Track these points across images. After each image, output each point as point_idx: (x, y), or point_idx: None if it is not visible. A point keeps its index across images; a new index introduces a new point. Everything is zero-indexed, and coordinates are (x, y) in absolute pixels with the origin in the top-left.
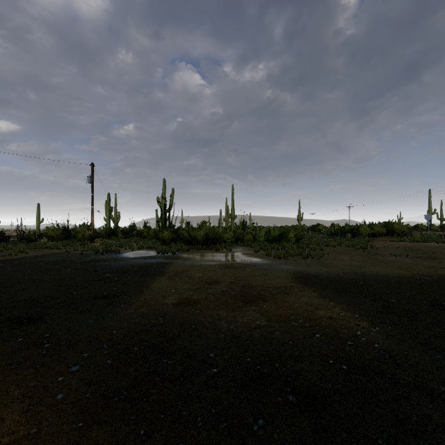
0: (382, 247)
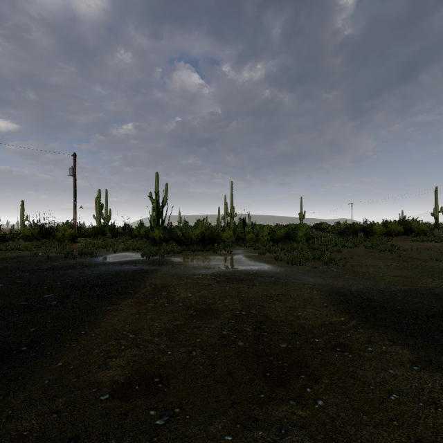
0: (408, 248)
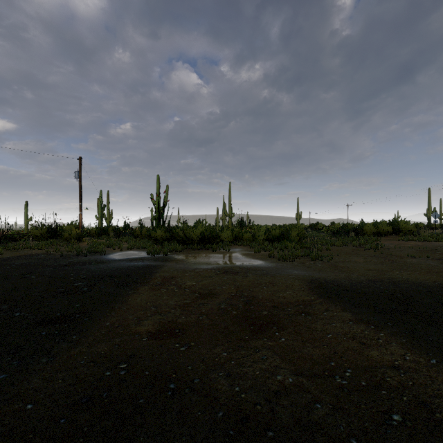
0: (392, 246)
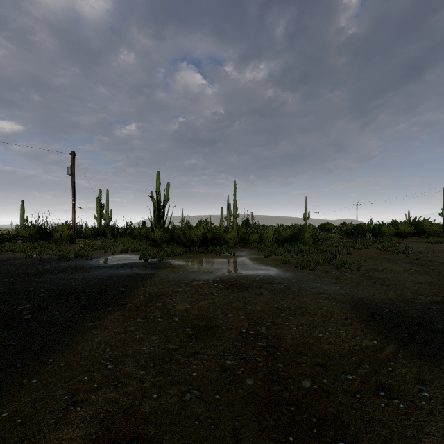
0: (423, 250)
